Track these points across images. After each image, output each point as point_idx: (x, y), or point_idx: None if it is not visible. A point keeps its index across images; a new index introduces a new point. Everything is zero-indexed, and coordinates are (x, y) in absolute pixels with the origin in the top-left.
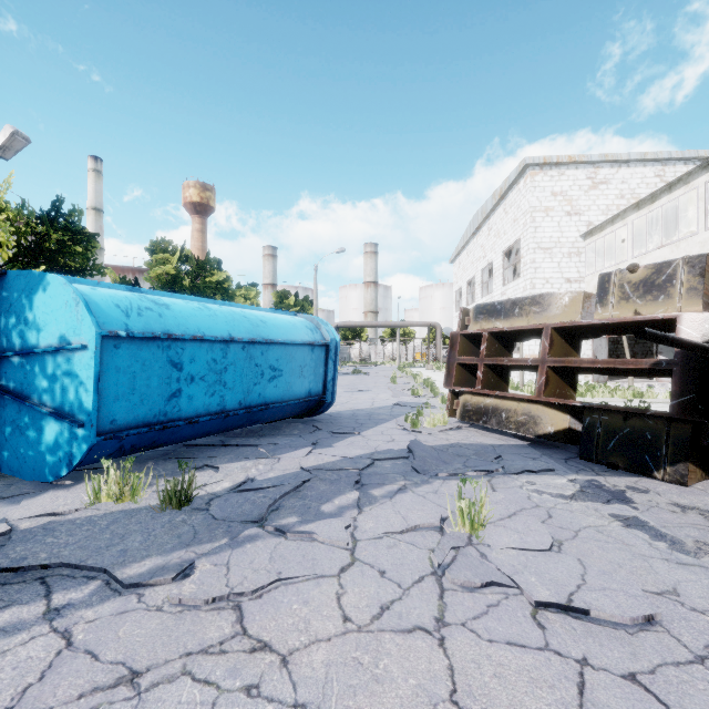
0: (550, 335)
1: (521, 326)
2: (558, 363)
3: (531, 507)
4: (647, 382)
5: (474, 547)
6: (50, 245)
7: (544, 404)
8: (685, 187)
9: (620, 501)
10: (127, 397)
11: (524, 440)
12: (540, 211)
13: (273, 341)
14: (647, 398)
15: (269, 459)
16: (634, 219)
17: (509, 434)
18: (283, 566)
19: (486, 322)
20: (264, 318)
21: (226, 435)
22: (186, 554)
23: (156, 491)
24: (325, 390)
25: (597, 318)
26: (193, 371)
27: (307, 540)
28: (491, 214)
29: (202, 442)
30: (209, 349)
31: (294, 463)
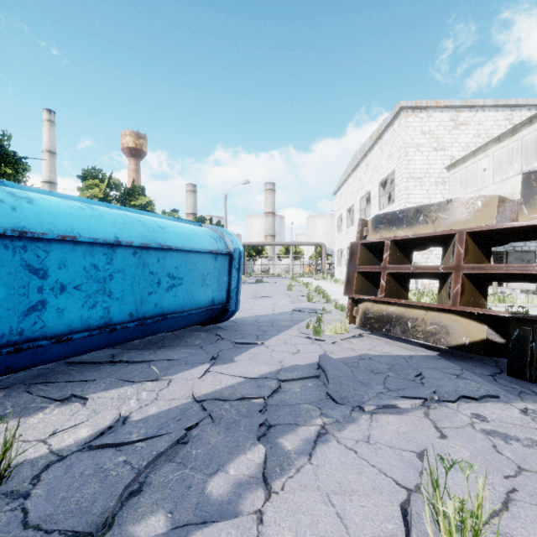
0: (465, 240)
1: (429, 232)
2: (478, 270)
3: (514, 474)
4: (500, 289)
5: None
6: None
7: (457, 314)
8: None
9: None
10: None
11: (431, 349)
12: (412, 146)
13: (170, 247)
14: (508, 303)
15: (158, 381)
16: (495, 151)
17: (412, 342)
18: None
19: (387, 231)
20: (163, 224)
21: (122, 347)
22: None
23: None
24: (228, 298)
25: (523, 220)
26: (63, 279)
27: None
28: (368, 153)
29: (88, 358)
30: (88, 253)
31: (186, 388)
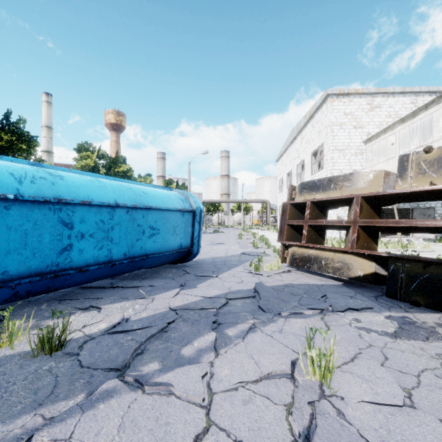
0: (360, 202)
1: (336, 196)
2: (368, 224)
3: (366, 347)
4: (406, 238)
5: (328, 401)
6: (1, 143)
7: (355, 254)
8: (437, 106)
9: (438, 338)
10: (19, 251)
11: (338, 280)
12: (336, 125)
13: (151, 207)
14: (410, 248)
15: (145, 299)
16: (400, 129)
17: (326, 276)
18: (131, 438)
19: (309, 195)
20: (145, 190)
21: (117, 278)
22: (32, 420)
23: (39, 333)
24: (192, 244)
25: (398, 189)
26: (83, 230)
27: (164, 393)
28: (303, 129)
29: (95, 285)
30: (98, 212)
31: (164, 303)
